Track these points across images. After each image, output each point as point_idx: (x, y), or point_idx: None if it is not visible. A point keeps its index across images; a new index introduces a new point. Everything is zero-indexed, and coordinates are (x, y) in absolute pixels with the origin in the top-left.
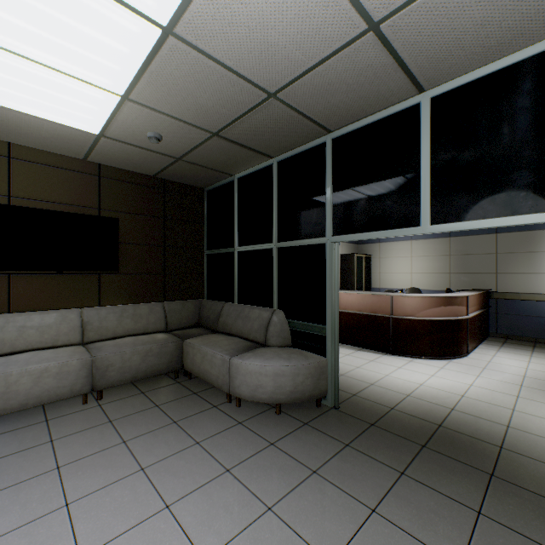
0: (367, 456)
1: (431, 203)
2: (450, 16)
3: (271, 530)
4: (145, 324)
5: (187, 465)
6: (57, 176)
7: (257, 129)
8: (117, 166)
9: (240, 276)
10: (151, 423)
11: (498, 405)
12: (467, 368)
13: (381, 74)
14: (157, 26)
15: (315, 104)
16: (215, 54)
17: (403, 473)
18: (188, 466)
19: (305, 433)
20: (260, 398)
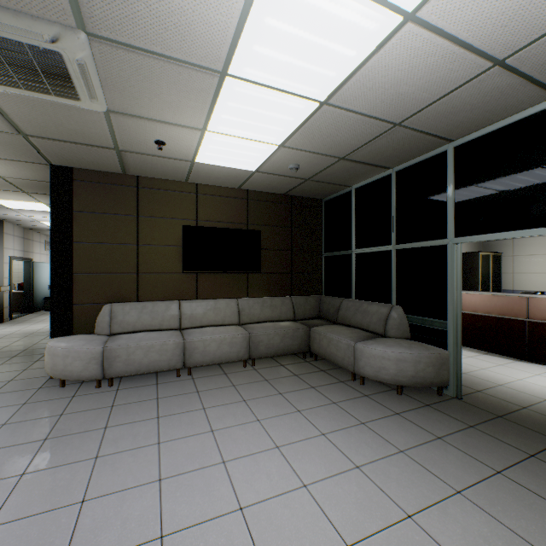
0: (492, 437)
1: None
2: None
3: (404, 462)
4: (278, 313)
5: (330, 414)
6: (222, 203)
7: (379, 150)
8: (259, 190)
9: (357, 275)
10: (295, 385)
11: None
12: None
13: (508, 91)
14: (317, 102)
15: (437, 123)
16: (354, 108)
17: (532, 455)
18: (331, 415)
19: (427, 411)
20: (382, 379)
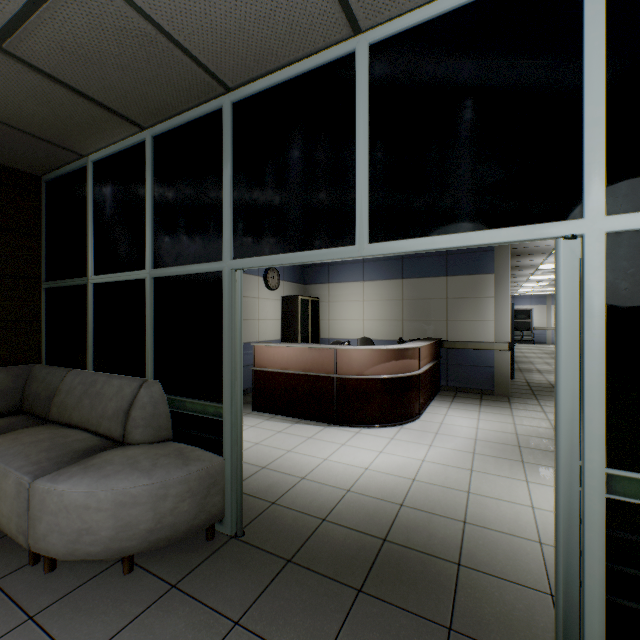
0: None
1: (370, 209)
2: None
3: None
4: None
5: None
6: None
7: (86, 52)
8: None
9: (97, 324)
10: None
11: (453, 488)
12: (419, 435)
13: None
14: None
15: (182, 10)
16: None
17: None
18: None
19: (164, 611)
20: (87, 554)
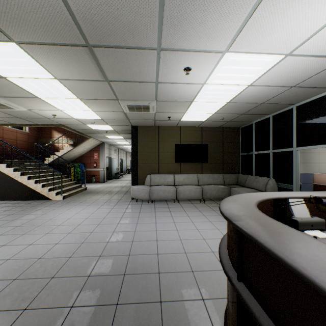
0: None
1: None
2: (323, 78)
3: None
4: (216, 181)
5: None
6: (191, 133)
7: (259, 110)
8: (207, 126)
9: (255, 164)
10: None
11: None
12: None
13: (306, 91)
14: (225, 102)
15: (281, 101)
16: (240, 102)
17: None
18: None
19: None
20: None
